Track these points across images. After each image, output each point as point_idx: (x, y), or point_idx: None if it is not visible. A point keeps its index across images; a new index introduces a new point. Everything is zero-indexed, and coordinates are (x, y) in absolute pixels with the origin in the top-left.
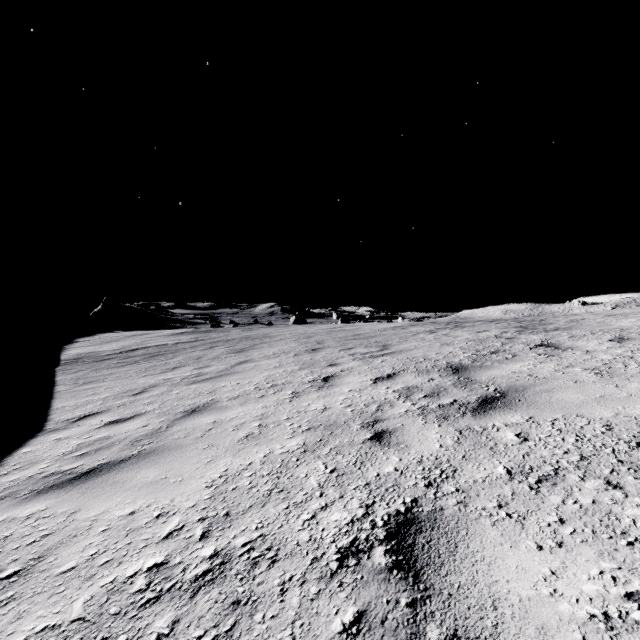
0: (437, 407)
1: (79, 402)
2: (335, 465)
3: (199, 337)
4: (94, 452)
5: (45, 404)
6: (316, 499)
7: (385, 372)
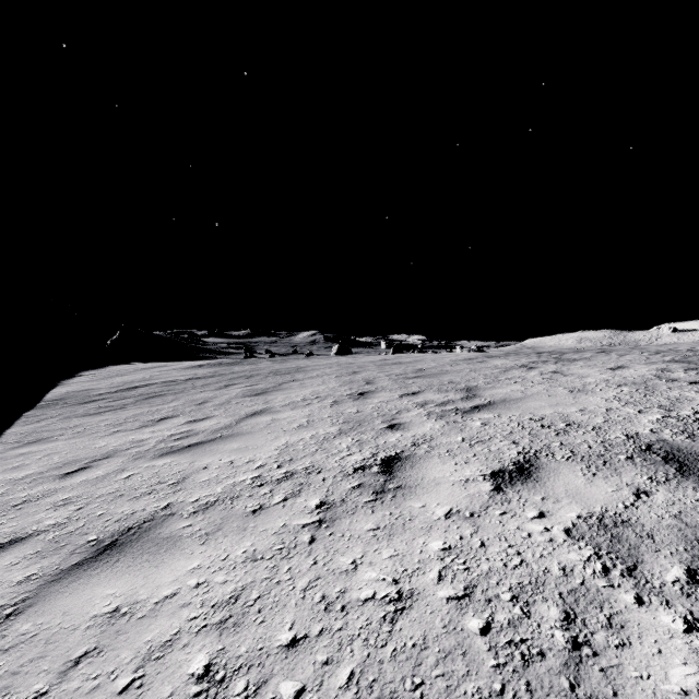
0: None
1: None
2: None
3: (219, 371)
4: None
5: None
6: None
7: (505, 455)
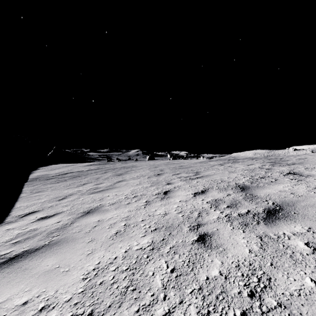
0: (238, 215)
1: (29, 204)
2: (174, 264)
3: (100, 167)
4: (23, 241)
5: (11, 205)
6: (161, 302)
7: (200, 189)
